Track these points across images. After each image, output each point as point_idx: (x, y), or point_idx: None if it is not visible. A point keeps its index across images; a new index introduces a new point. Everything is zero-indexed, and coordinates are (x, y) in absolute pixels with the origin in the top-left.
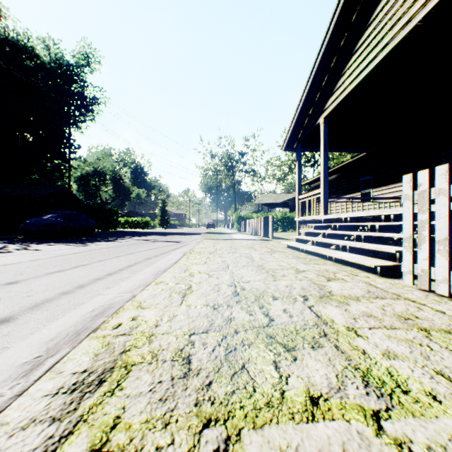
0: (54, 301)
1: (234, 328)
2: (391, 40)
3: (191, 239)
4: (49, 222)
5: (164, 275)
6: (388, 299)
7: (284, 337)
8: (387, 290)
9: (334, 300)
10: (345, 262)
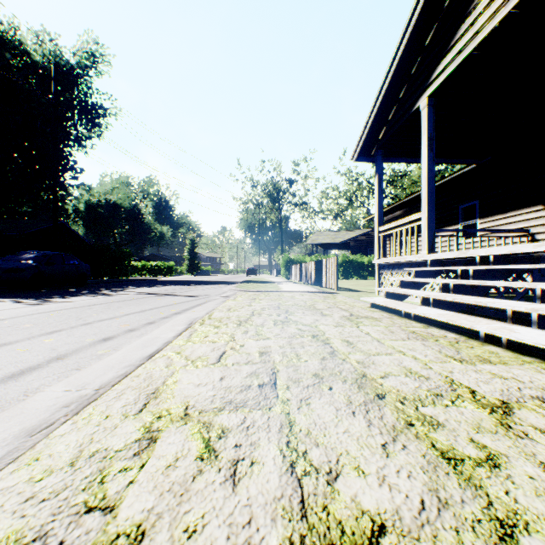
0: None
1: None
2: None
3: (218, 292)
4: (13, 266)
5: (56, 435)
6: None
7: None
8: None
9: None
10: (534, 351)
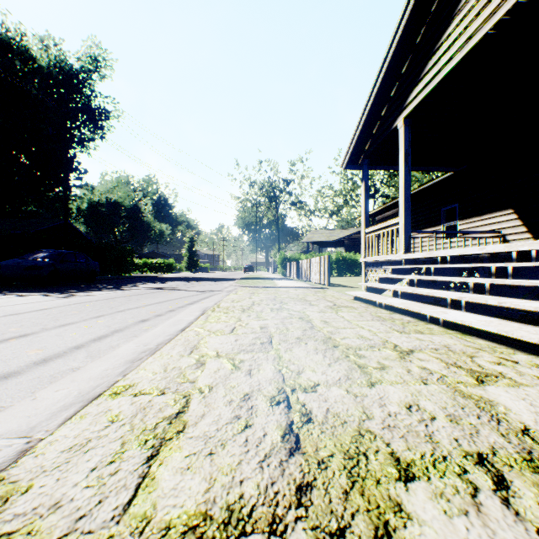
0: None
1: None
2: None
3: (220, 287)
4: (33, 264)
5: (148, 362)
6: None
7: None
8: None
9: None
10: (461, 327)
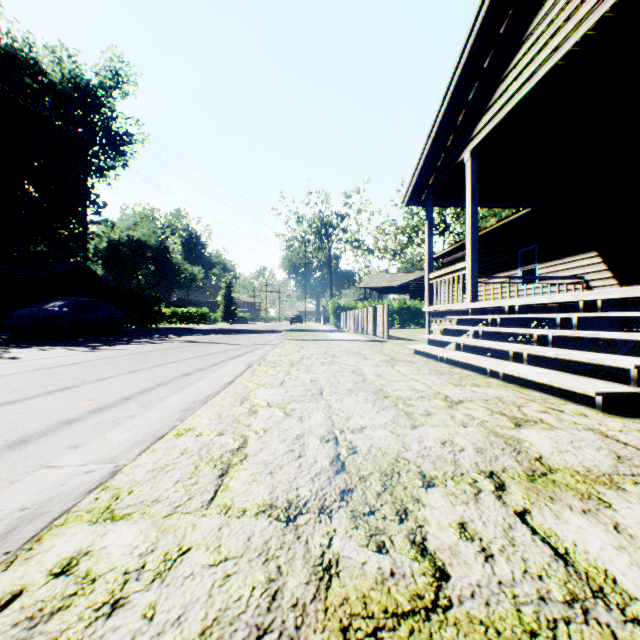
0: None
1: (339, 618)
2: (595, 7)
3: (264, 340)
4: (50, 313)
5: (202, 410)
6: None
7: None
8: None
9: (566, 488)
10: (521, 381)
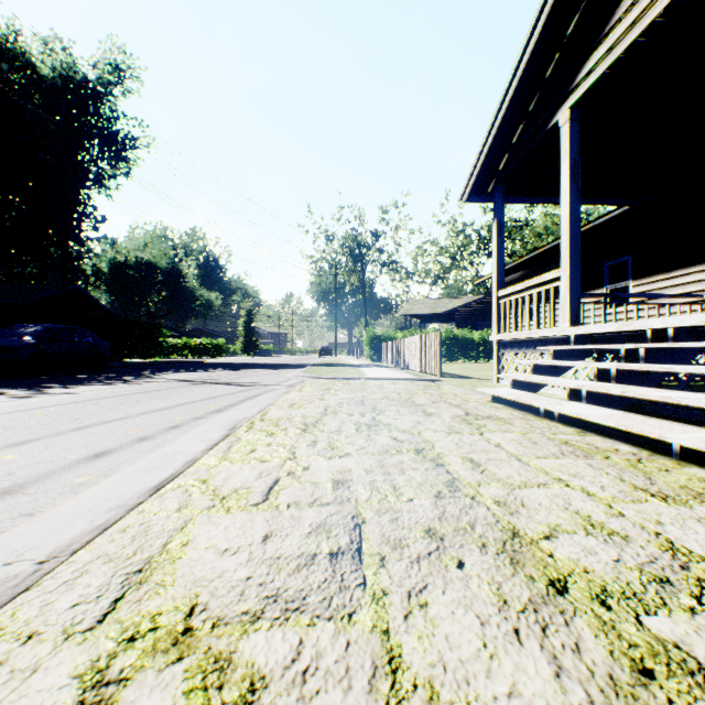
0: None
1: None
2: None
3: (280, 379)
4: (4, 344)
5: None
6: None
7: None
8: None
9: None
10: None
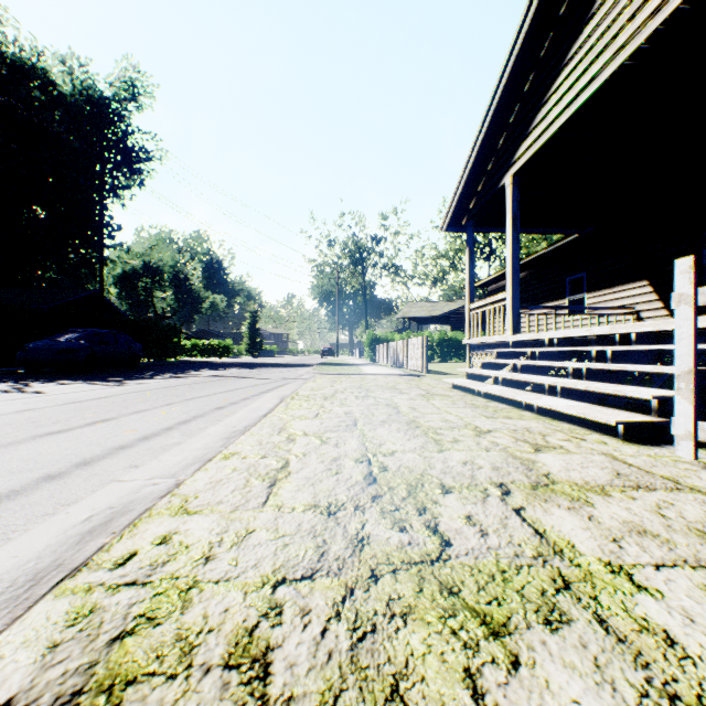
0: (21, 497)
1: (369, 564)
2: (631, 38)
3: (295, 374)
4: (66, 346)
5: (243, 439)
6: (660, 491)
7: (479, 593)
8: (650, 470)
9: (560, 494)
10: (554, 414)
